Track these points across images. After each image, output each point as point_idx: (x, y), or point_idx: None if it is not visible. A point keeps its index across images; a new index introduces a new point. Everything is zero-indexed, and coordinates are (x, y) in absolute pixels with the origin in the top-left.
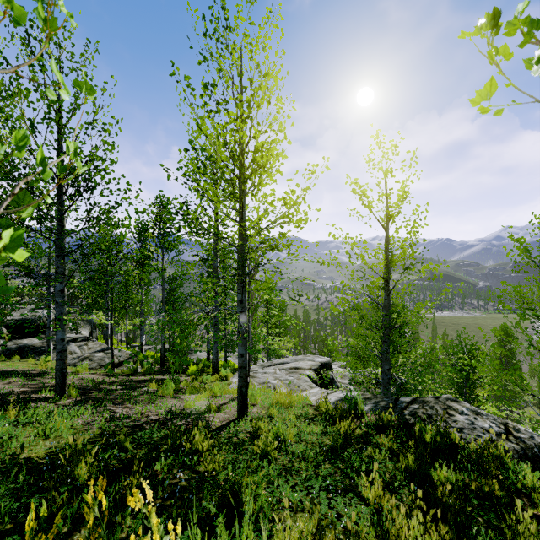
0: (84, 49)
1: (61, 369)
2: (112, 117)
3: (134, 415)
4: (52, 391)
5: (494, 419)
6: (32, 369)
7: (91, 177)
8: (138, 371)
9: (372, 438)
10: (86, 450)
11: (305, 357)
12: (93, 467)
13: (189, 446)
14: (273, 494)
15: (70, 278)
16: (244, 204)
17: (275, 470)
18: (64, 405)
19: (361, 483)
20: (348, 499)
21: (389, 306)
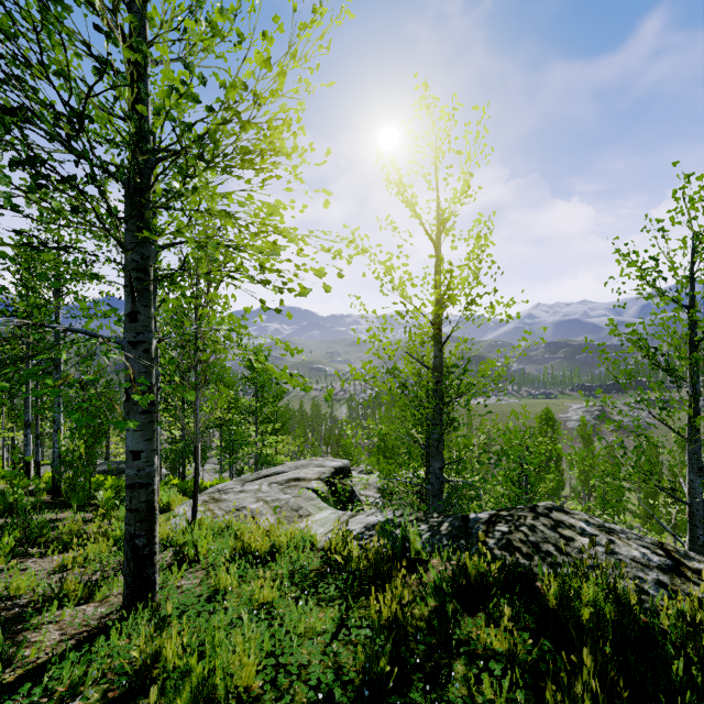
0: None
1: None
2: None
3: None
4: None
5: (640, 539)
6: None
7: None
8: None
9: (459, 631)
10: None
11: (310, 461)
12: None
13: None
14: None
15: None
16: None
17: None
18: None
19: None
20: None
21: (441, 368)
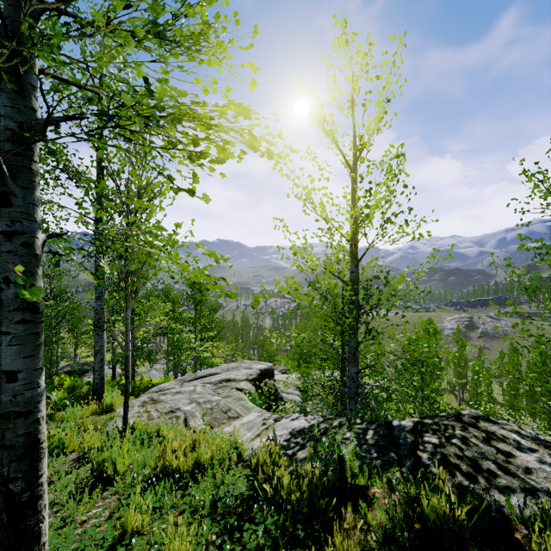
0: None
1: None
2: None
3: None
4: None
5: None
6: None
7: None
8: None
9: None
10: None
11: (240, 364)
12: None
13: None
14: None
15: None
16: None
17: None
18: None
19: None
20: None
21: (357, 282)
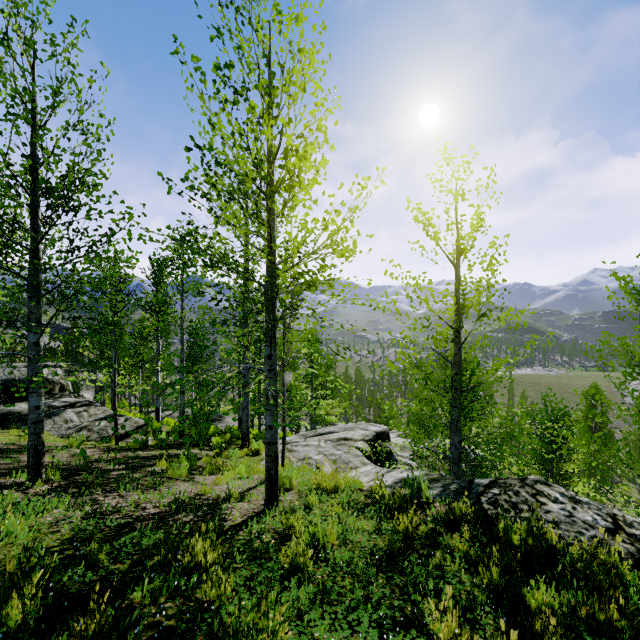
0: (68, 30)
1: (35, 445)
2: (101, 116)
3: (127, 508)
4: (26, 473)
5: (598, 509)
6: (12, 443)
7: (72, 194)
8: (149, 444)
9: (441, 539)
10: (22, 578)
11: (356, 425)
12: (34, 601)
13: (187, 560)
14: (301, 639)
15: (46, 326)
16: (273, 229)
17: (307, 594)
18: (33, 495)
19: (428, 609)
20: (410, 638)
21: (460, 363)
